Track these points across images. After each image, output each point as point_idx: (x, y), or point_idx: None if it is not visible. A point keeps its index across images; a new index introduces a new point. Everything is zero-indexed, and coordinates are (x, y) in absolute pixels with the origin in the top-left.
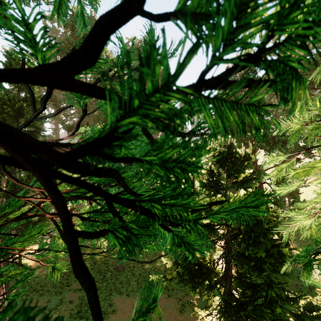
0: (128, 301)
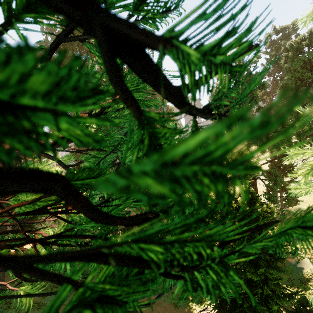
0: None
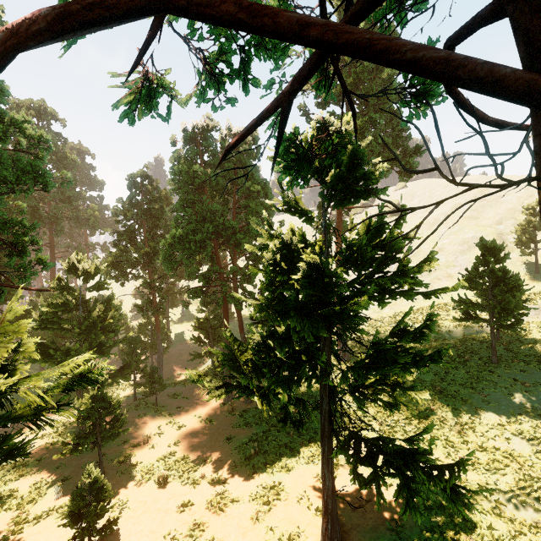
0: None
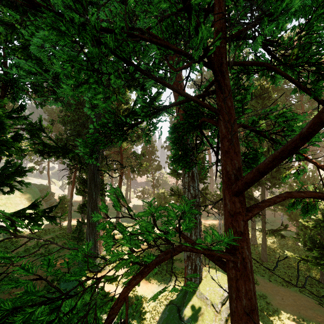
0: (270, 284)
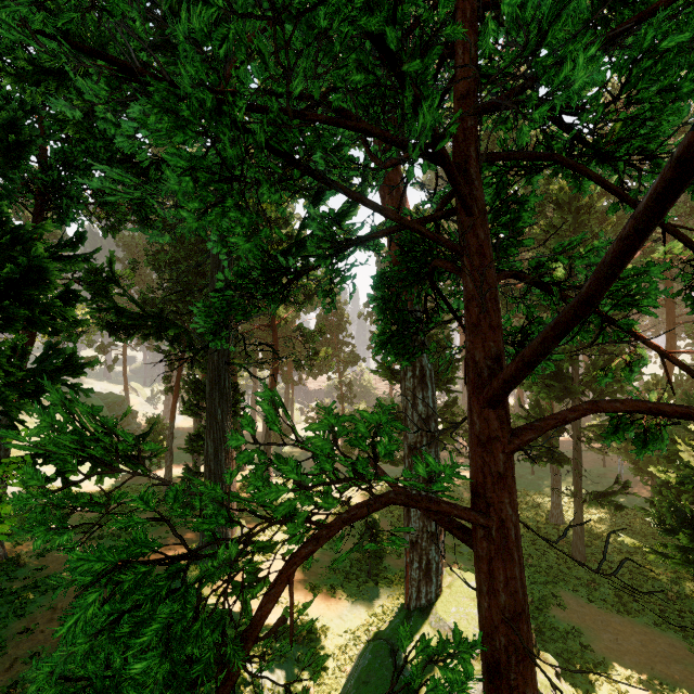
0: (591, 608)
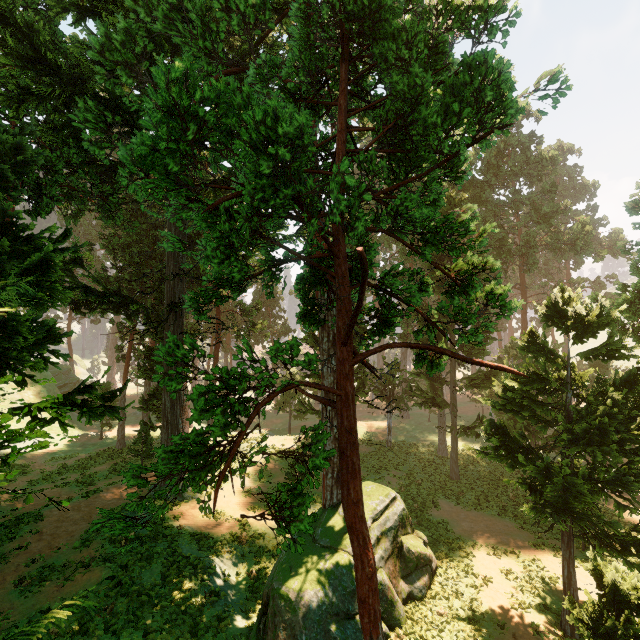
0: (457, 508)
